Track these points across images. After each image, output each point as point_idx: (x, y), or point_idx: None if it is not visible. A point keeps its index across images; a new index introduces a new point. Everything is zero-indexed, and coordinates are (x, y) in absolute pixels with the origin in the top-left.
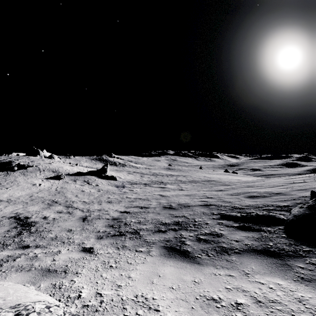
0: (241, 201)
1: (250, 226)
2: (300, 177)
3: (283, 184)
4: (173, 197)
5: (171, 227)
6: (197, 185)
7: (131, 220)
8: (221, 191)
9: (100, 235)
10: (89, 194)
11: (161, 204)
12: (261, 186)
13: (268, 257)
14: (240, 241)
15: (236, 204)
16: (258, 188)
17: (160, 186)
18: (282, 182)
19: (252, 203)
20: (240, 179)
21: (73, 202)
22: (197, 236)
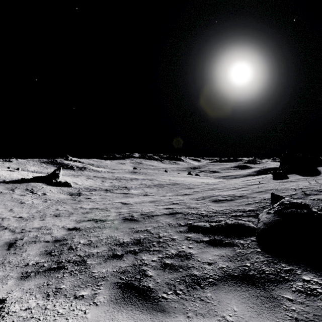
0: (207, 207)
1: (221, 239)
2: (255, 178)
3: (242, 186)
4: (136, 204)
5: (130, 248)
6: (162, 189)
7: (79, 241)
8: (186, 195)
9: (27, 271)
10: (30, 206)
11: (121, 215)
12: (224, 189)
13: (250, 287)
14: (213, 263)
15: (203, 211)
16: (222, 191)
17: (122, 192)
18: (241, 184)
19: (218, 209)
20: (203, 182)
21: (3, 219)
22: (161, 261)
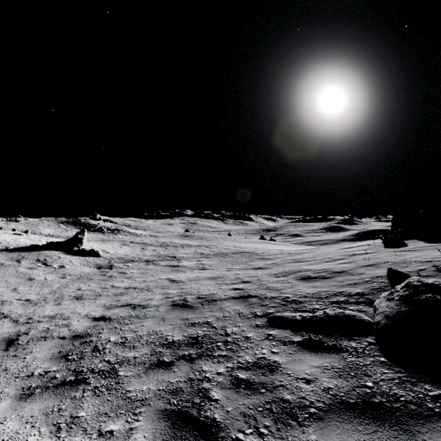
0: (293, 287)
1: (320, 340)
2: (357, 245)
3: (341, 257)
4: (189, 282)
5: (183, 351)
6: (225, 260)
7: (109, 338)
8: (261, 269)
9: (30, 385)
10: (41, 284)
11: (169, 298)
12: (315, 261)
13: (379, 427)
14: (313, 380)
15: (287, 294)
16: (312, 264)
17: (170, 264)
18: (338, 253)
19: (310, 291)
20: (282, 250)
21: (3, 302)
22: (232, 374)
